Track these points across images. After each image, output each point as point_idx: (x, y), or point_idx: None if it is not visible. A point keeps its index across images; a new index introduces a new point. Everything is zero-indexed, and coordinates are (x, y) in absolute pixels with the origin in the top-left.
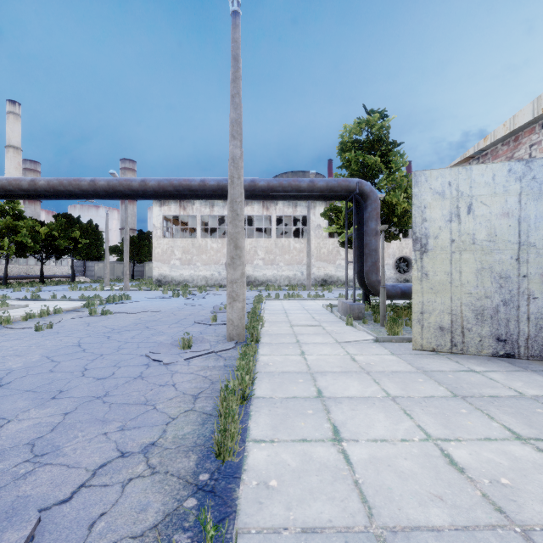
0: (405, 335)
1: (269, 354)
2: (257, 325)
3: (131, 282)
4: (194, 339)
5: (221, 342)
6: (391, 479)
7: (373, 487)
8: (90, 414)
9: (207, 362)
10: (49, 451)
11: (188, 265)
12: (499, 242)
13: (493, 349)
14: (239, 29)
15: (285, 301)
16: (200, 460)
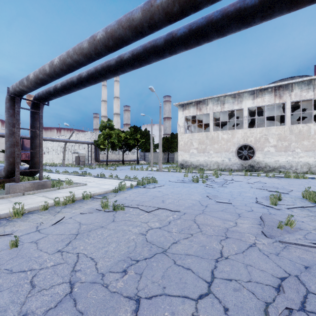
0: None
1: None
2: None
3: (166, 164)
4: None
5: None
6: None
7: None
8: None
9: None
10: None
11: (203, 153)
12: None
13: None
14: None
15: None
16: None
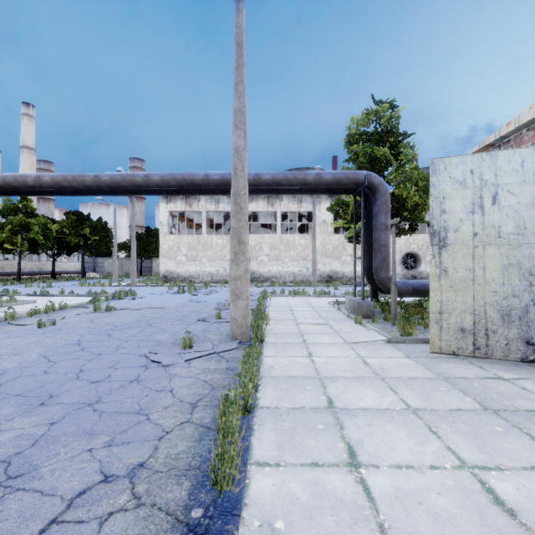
0: (418, 335)
1: (274, 355)
2: (262, 323)
3: (138, 277)
4: (196, 338)
5: (224, 341)
6: (424, 524)
7: (403, 534)
8: (77, 425)
9: (208, 364)
10: (25, 472)
11: (194, 262)
12: (528, 235)
13: (522, 354)
14: (243, 14)
15: (290, 298)
16: (194, 488)
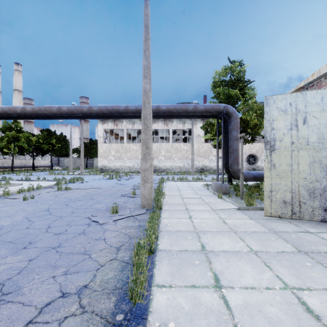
0: (257, 205)
1: (168, 217)
2: (160, 198)
3: (85, 169)
4: (120, 207)
5: (137, 209)
6: (263, 325)
7: None
8: (46, 261)
9: (127, 223)
10: (13, 291)
11: (119, 160)
12: (326, 143)
13: (321, 217)
14: (149, 7)
15: (178, 182)
16: (118, 301)
